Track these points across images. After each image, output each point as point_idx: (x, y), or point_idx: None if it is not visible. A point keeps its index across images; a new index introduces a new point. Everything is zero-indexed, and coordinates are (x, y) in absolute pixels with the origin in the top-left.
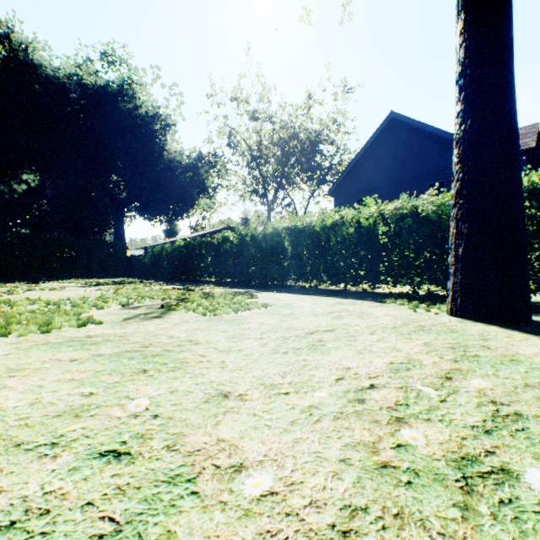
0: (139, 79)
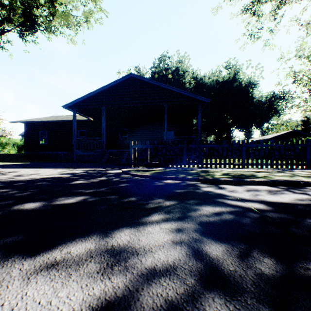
0: (240, 69)
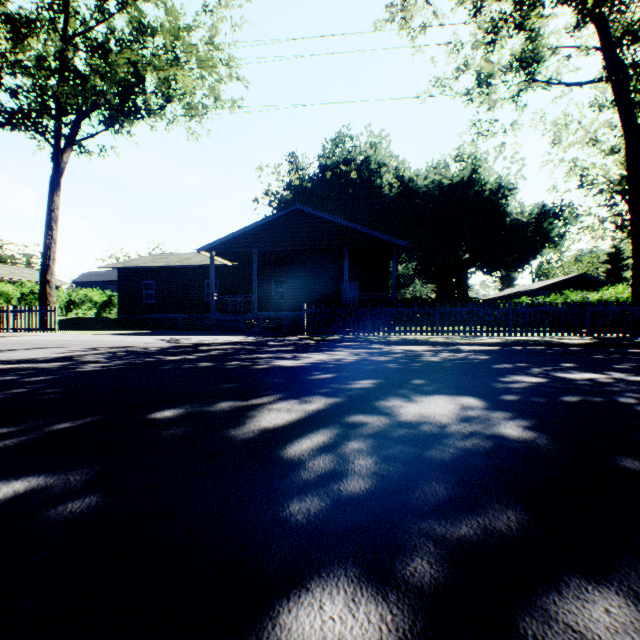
0: (482, 162)
